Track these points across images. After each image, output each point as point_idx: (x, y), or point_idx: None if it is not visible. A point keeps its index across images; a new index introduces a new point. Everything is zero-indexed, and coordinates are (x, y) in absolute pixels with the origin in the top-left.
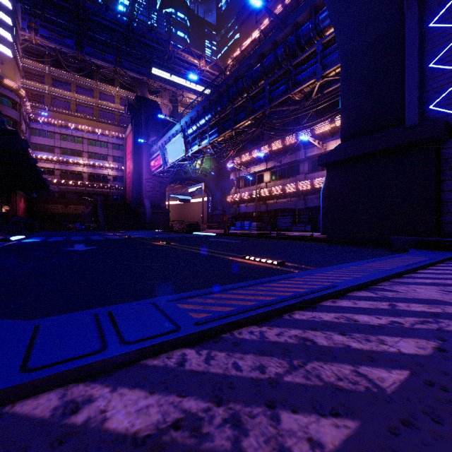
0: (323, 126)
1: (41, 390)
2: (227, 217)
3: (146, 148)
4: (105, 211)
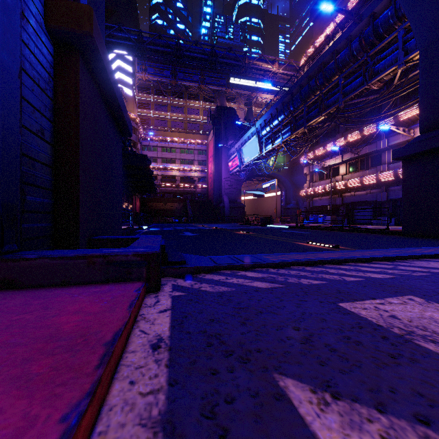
0: (410, 111)
1: (224, 269)
2: (300, 210)
3: (225, 151)
4: (193, 207)
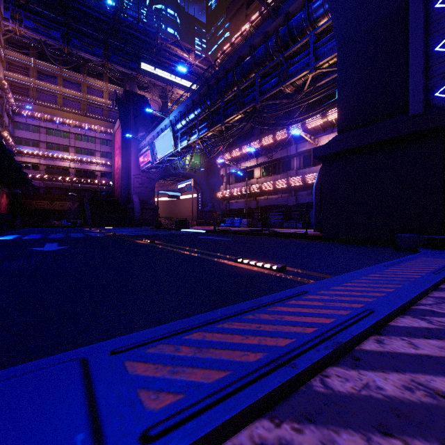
0: (315, 121)
1: None
2: (216, 213)
3: (135, 143)
4: (92, 207)
